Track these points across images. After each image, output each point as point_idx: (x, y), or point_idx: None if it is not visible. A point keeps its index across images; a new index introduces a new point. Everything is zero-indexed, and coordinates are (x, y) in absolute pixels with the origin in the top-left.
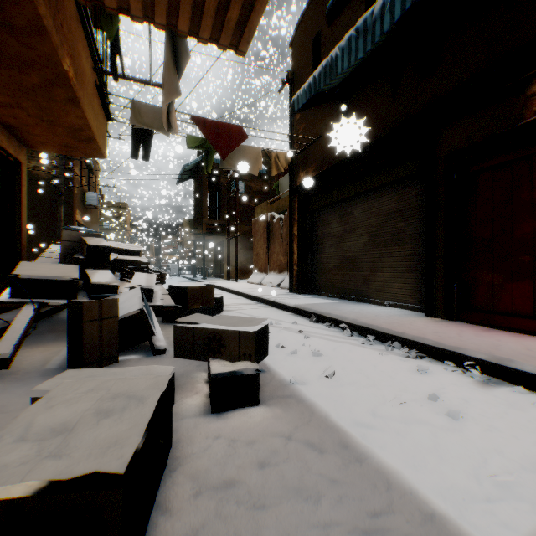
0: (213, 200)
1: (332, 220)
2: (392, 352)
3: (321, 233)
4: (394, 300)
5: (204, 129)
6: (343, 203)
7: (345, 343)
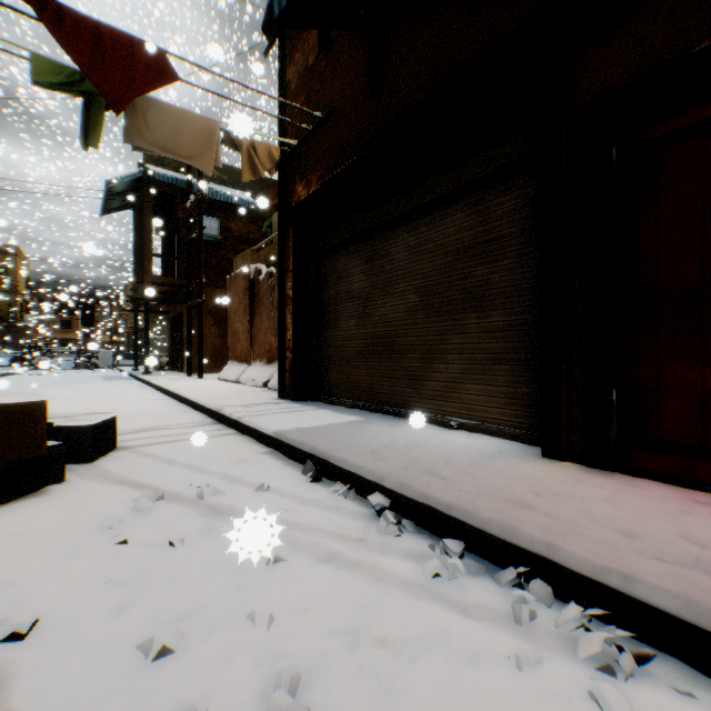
0: (170, 247)
1: (352, 269)
2: (536, 626)
3: (333, 292)
4: (469, 416)
5: (61, 30)
6: (372, 237)
7: (387, 585)
